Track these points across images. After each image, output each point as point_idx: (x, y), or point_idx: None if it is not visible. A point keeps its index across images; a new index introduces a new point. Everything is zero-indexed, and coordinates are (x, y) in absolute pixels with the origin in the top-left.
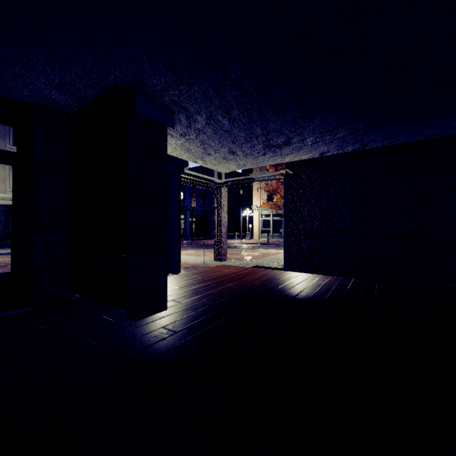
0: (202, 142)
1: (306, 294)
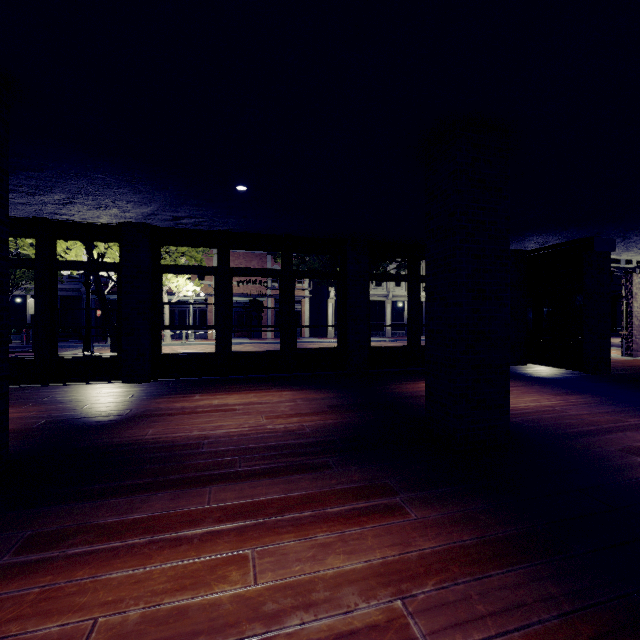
0: (627, 246)
1: None
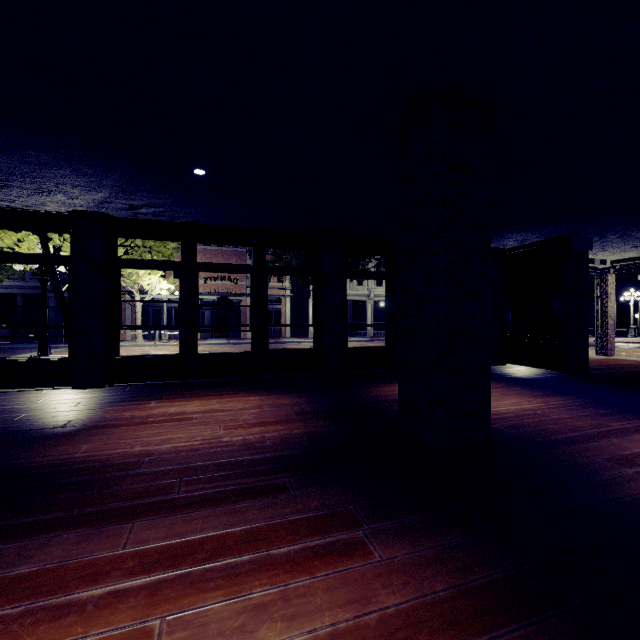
0: (604, 245)
1: None
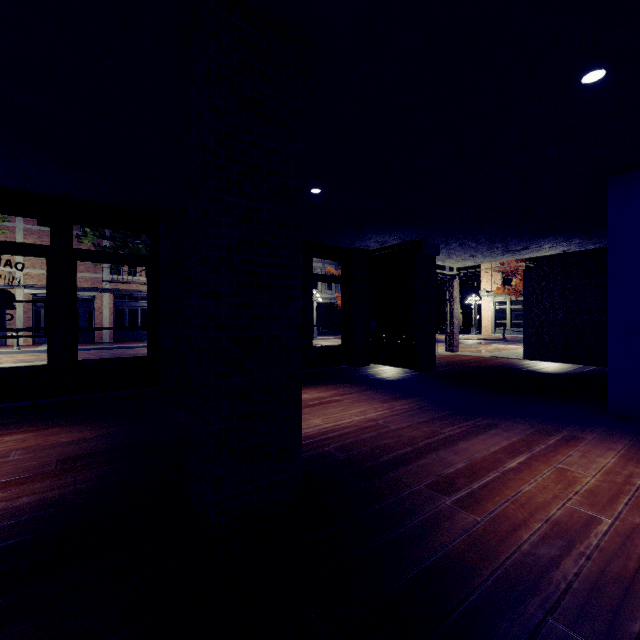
0: (449, 253)
1: (541, 371)
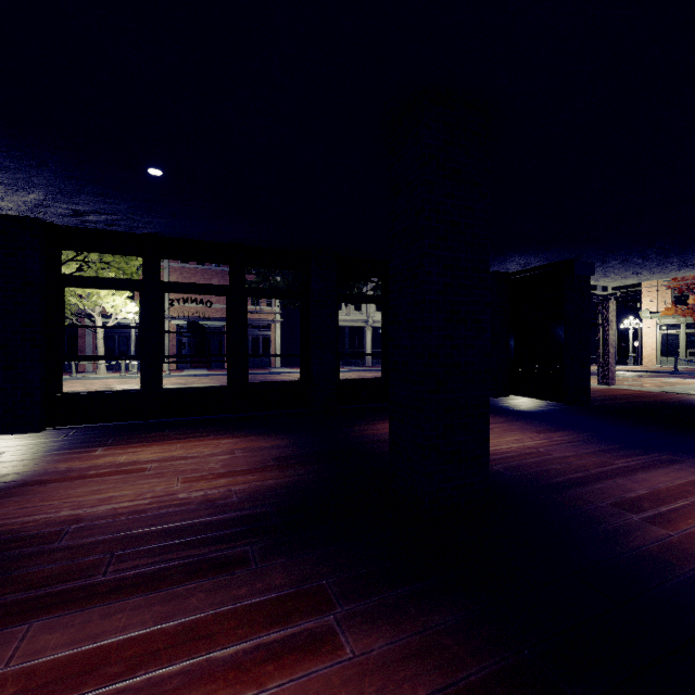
0: (605, 271)
1: None
